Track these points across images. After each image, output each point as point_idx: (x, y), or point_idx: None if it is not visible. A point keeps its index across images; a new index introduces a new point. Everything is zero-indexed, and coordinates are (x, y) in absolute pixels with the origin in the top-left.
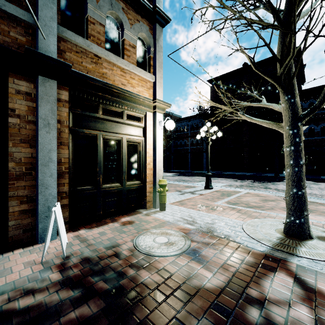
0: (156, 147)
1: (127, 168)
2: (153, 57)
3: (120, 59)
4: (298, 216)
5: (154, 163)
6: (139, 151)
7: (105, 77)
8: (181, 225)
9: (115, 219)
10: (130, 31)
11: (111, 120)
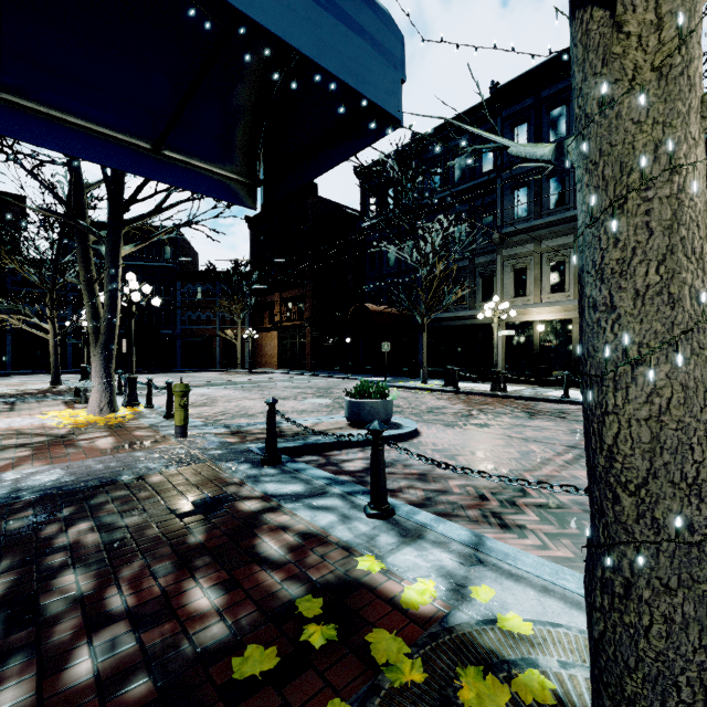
0: None
1: None
2: None
3: None
4: (58, 376)
5: None
6: None
7: None
8: None
9: None
10: None
11: None
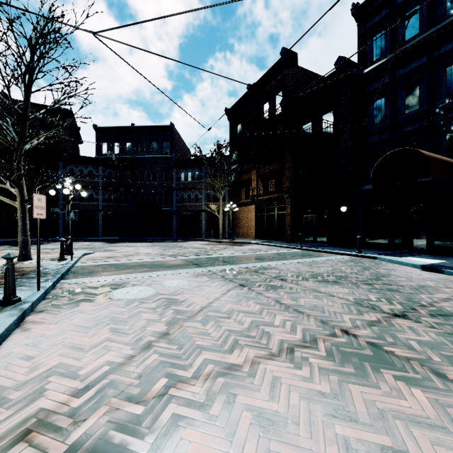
0: None
1: None
2: None
3: None
4: (25, 250)
5: None
6: None
7: None
8: None
9: None
10: None
11: None
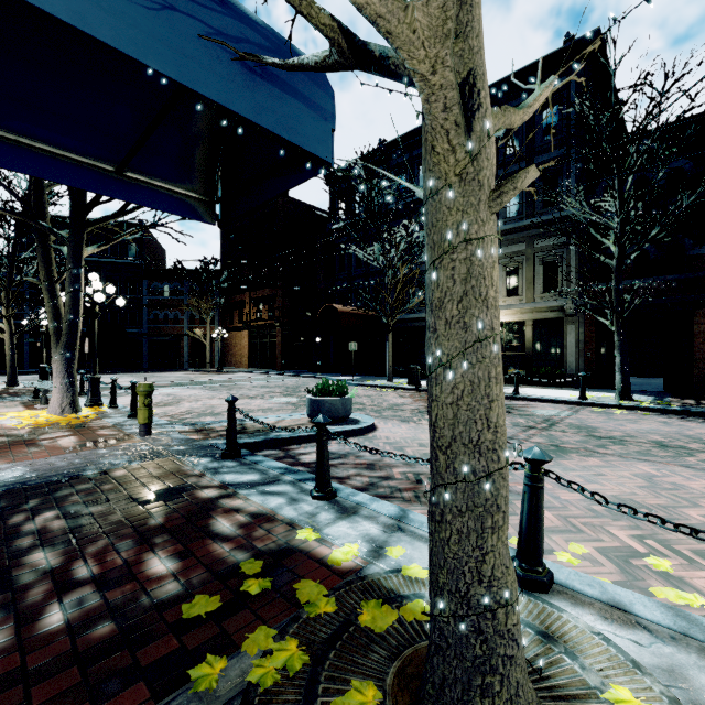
0: None
1: None
2: None
3: None
4: (14, 377)
5: None
6: None
7: None
8: None
9: None
10: None
11: None
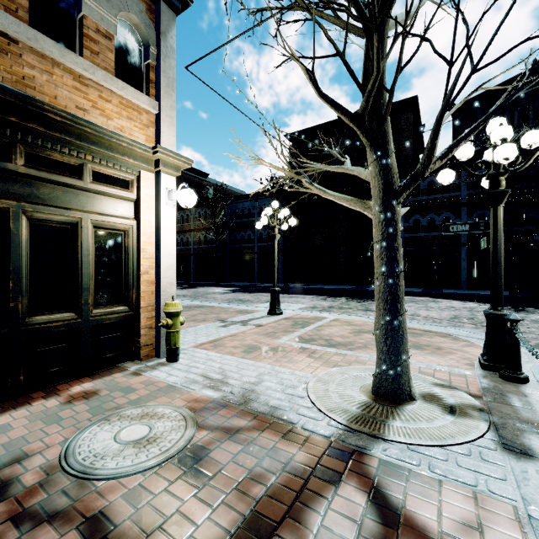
0: (162, 240)
1: (97, 282)
2: (156, 66)
3: (71, 54)
4: (393, 363)
5: (157, 271)
6: (126, 246)
7: (31, 87)
8: (195, 392)
9: (58, 388)
10: (98, 2)
11: (52, 181)
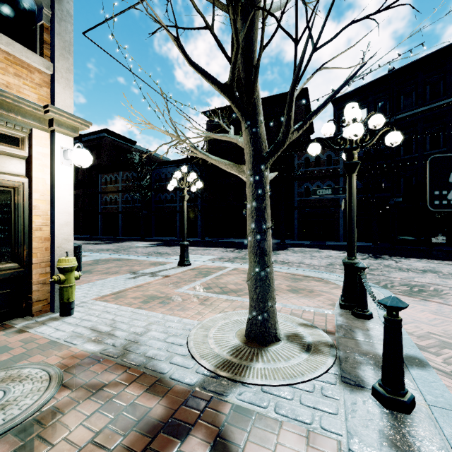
0: (56, 198)
1: None
2: (51, 28)
3: None
4: (262, 309)
5: (51, 228)
6: (16, 203)
7: None
8: (77, 347)
9: None
10: None
11: None
